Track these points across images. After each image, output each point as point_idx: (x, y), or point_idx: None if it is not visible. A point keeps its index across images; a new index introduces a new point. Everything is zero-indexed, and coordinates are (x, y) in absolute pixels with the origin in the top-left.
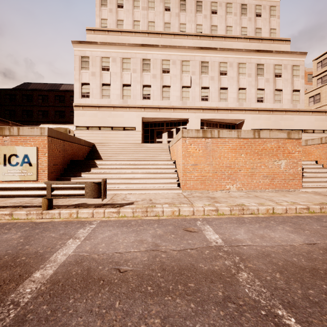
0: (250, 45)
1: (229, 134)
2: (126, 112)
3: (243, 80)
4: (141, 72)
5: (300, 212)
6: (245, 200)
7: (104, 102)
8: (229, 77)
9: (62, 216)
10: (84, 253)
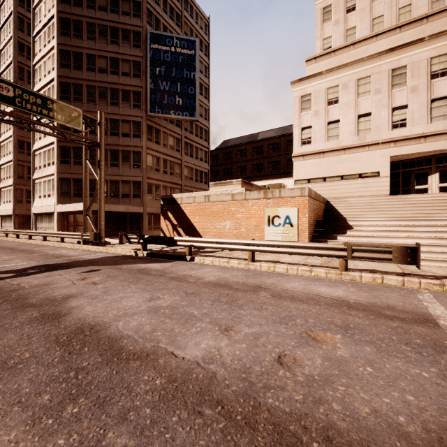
0: None
1: None
2: (364, 153)
3: None
4: (389, 90)
5: None
6: None
7: (331, 146)
8: None
9: (363, 279)
10: None
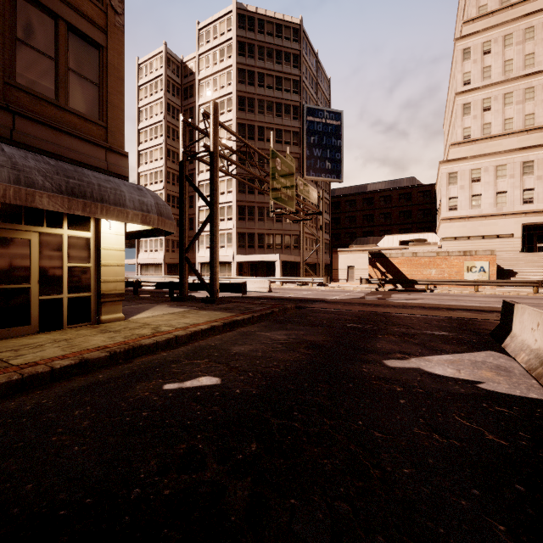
0: None
1: None
2: (501, 220)
3: None
4: (521, 176)
5: None
6: None
7: (474, 213)
8: None
9: None
10: None
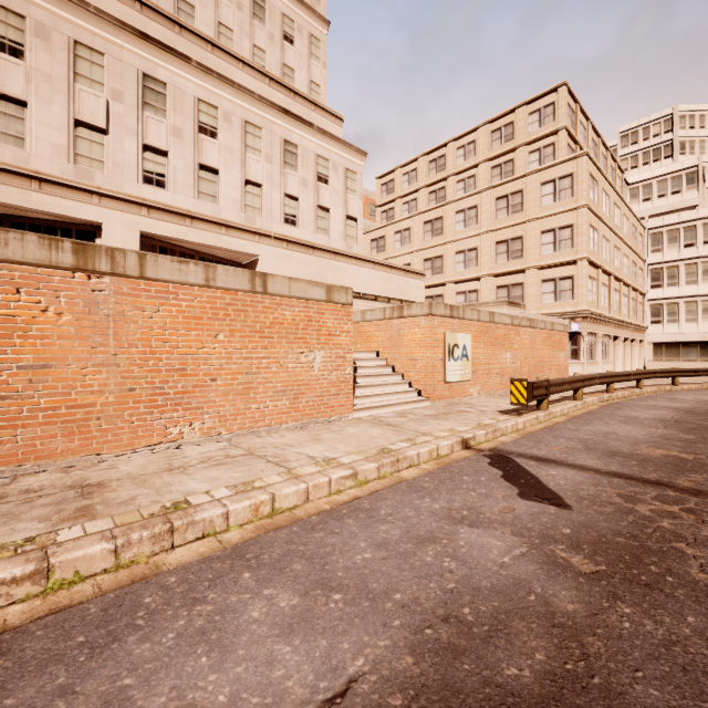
0: (271, 94)
1: (178, 270)
2: None
3: (256, 166)
4: None
5: (339, 489)
6: (207, 475)
7: None
8: (222, 147)
9: None
10: None
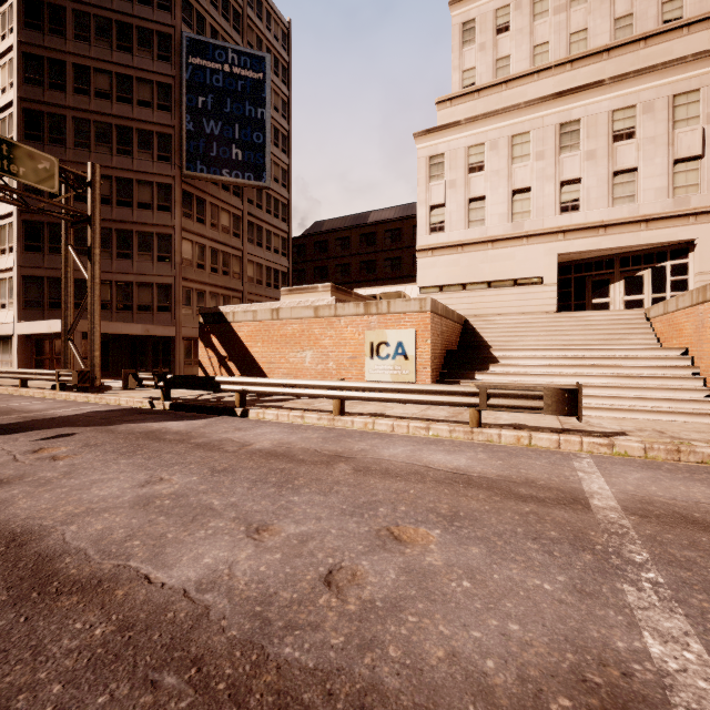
0: None
1: None
2: (521, 248)
3: None
4: (557, 155)
5: None
6: None
7: (474, 235)
8: None
9: (503, 440)
10: (635, 493)
